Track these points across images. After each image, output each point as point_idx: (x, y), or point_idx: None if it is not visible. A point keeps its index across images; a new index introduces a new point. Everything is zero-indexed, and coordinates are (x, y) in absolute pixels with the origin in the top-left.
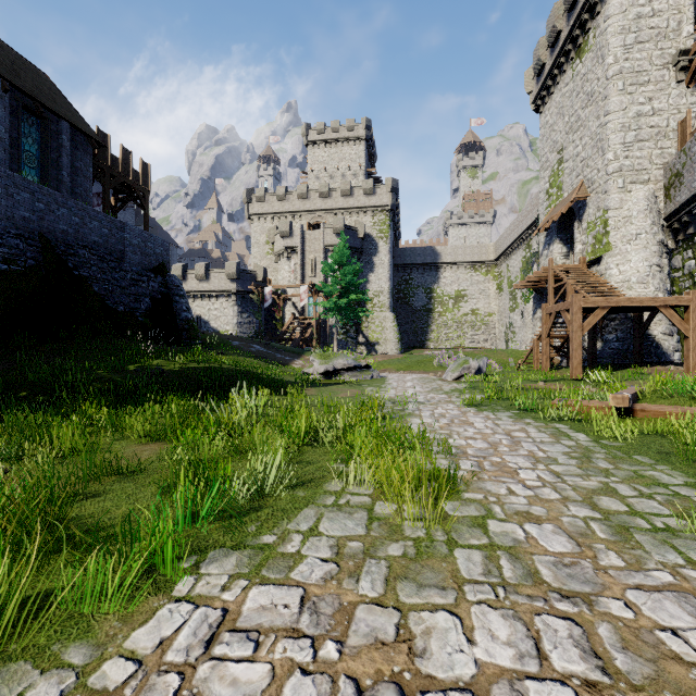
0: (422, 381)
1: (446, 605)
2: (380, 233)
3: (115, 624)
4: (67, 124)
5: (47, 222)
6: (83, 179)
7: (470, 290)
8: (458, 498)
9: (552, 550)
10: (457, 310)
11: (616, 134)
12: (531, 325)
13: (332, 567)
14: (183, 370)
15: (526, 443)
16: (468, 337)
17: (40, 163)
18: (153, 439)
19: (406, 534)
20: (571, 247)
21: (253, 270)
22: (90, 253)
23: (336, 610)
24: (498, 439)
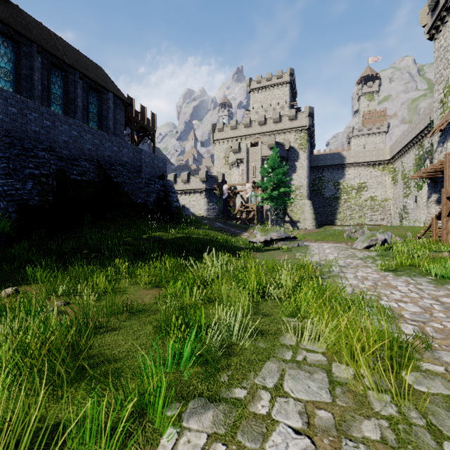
0: (337, 249)
1: None
2: (300, 145)
3: None
4: (112, 94)
5: (100, 151)
6: (120, 126)
7: (369, 182)
8: (416, 368)
9: None
10: (358, 197)
11: None
12: (423, 207)
13: (306, 443)
14: (174, 238)
15: None
16: (367, 217)
17: (98, 118)
18: (154, 286)
19: (375, 409)
20: None
21: (216, 175)
22: (123, 168)
23: None
24: (429, 304)
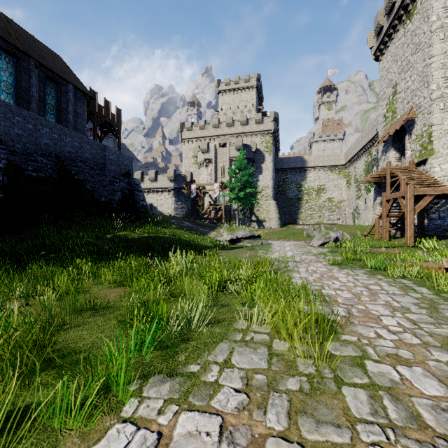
0: (296, 246)
1: (343, 444)
2: (266, 148)
3: (76, 441)
4: (72, 86)
5: (59, 146)
6: (81, 120)
7: (327, 185)
8: (337, 339)
9: (428, 393)
10: (318, 198)
11: (438, 71)
12: (371, 208)
13: (243, 397)
14: (140, 238)
15: (382, 294)
16: (326, 217)
17: (56, 111)
18: (118, 285)
19: (300, 370)
20: (402, 153)
21: (184, 174)
22: (85, 165)
23: (249, 442)
24: (359, 291)
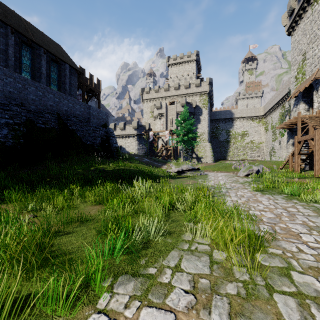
0: (227, 176)
1: None
2: (203, 104)
3: None
4: (68, 65)
5: (59, 106)
6: (74, 88)
7: (250, 131)
8: (265, 252)
9: None
10: (243, 141)
11: None
12: (285, 148)
13: (191, 298)
14: (113, 170)
15: (299, 215)
16: (248, 154)
17: (58, 82)
18: (98, 203)
19: (236, 276)
20: (310, 105)
21: (144, 124)
22: (76, 119)
23: None
24: (280, 212)
